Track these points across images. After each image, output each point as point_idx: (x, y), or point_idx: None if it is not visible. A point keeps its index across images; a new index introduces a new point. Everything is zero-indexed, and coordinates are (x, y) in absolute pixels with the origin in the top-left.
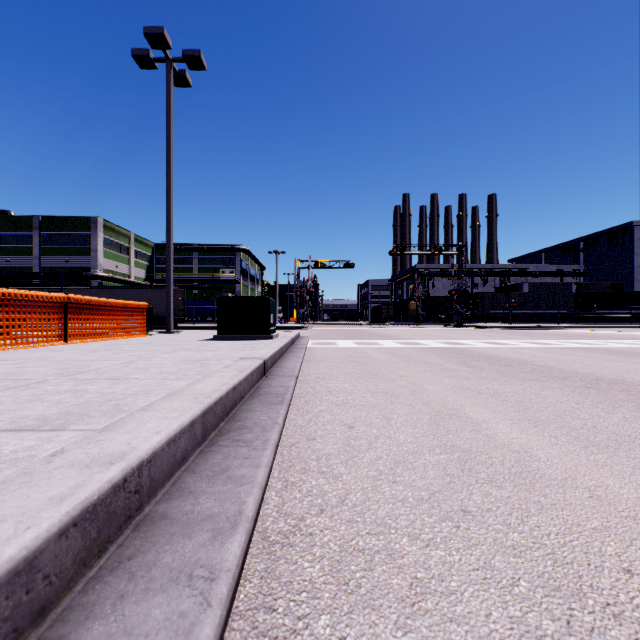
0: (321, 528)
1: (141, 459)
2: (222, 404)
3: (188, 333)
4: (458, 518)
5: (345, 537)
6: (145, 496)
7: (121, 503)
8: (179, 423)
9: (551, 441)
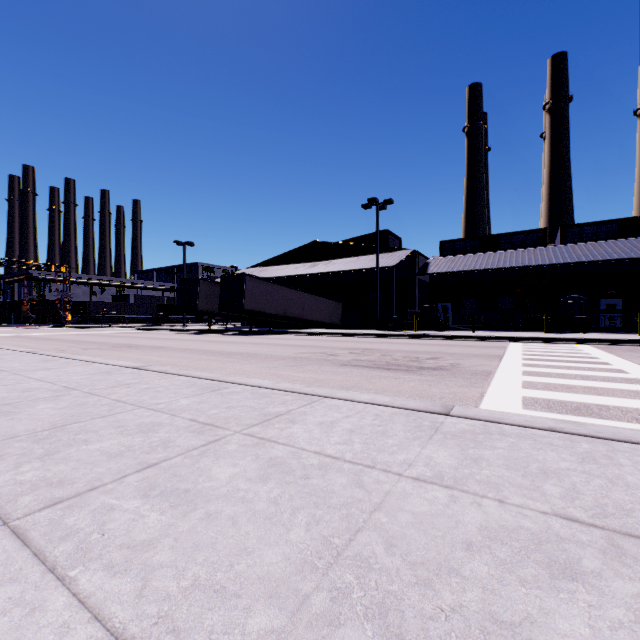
0: None
1: None
2: None
3: None
4: None
5: None
6: None
7: None
8: None
9: None
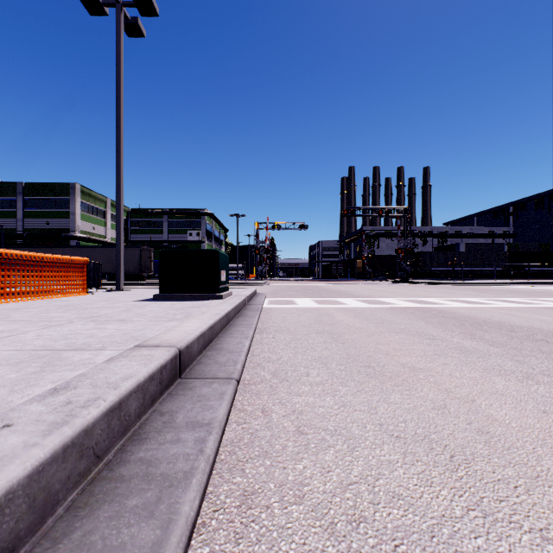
0: None
1: None
2: None
3: (139, 290)
4: None
5: None
6: None
7: None
8: None
9: None
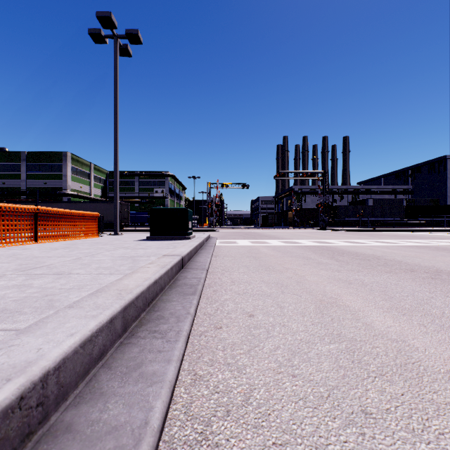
0: (227, 436)
1: (46, 369)
2: (143, 297)
3: (129, 235)
4: (361, 422)
5: (252, 449)
6: (52, 405)
7: (15, 424)
8: (97, 322)
9: (421, 330)
